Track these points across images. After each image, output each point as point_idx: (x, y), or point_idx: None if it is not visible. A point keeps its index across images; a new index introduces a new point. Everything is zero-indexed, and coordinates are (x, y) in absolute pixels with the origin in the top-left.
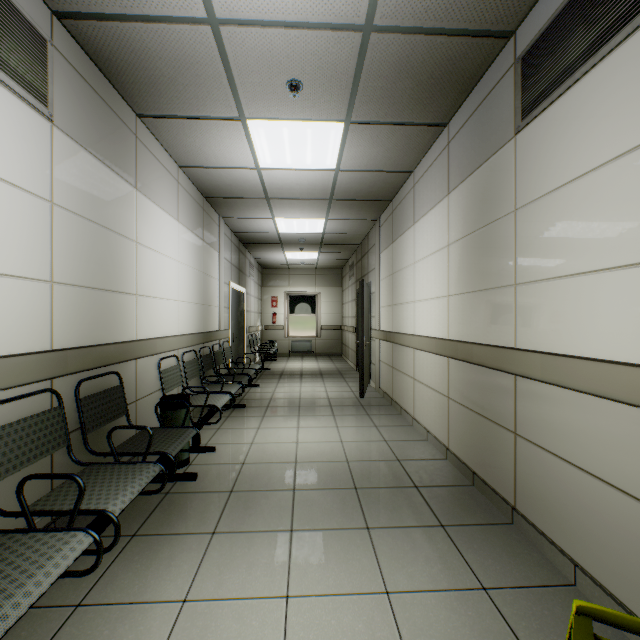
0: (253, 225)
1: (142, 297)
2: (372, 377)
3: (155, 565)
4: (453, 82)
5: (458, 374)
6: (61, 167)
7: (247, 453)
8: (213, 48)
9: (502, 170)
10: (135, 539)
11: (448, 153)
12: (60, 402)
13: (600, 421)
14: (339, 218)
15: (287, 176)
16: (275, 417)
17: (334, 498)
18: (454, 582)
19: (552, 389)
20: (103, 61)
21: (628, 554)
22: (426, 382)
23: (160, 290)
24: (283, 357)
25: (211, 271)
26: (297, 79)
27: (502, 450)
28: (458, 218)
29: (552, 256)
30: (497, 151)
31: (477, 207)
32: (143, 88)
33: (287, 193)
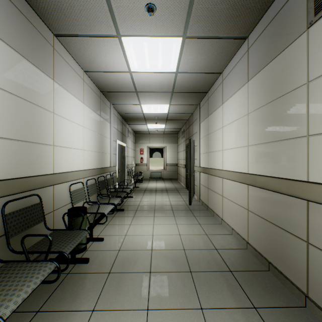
0: (129, 108)
1: (58, 147)
2: (195, 193)
3: None
4: (256, 2)
5: (256, 196)
6: None
7: (122, 242)
8: None
9: (295, 56)
10: (38, 315)
11: (248, 56)
12: None
13: None
14: (177, 104)
15: (147, 77)
16: (140, 217)
17: (177, 280)
18: None
19: None
20: None
21: None
22: (231, 199)
23: (71, 143)
24: (146, 180)
25: (105, 133)
26: (152, 3)
27: (295, 252)
28: (256, 95)
29: None
30: (290, 44)
31: (272, 86)
32: (54, 13)
33: (147, 88)
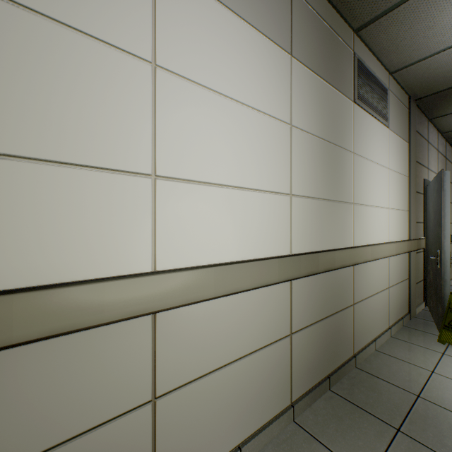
0: None
1: None
2: None
3: None
4: None
5: (308, 292)
6: None
7: None
8: None
9: (347, 115)
10: None
11: None
12: None
13: (377, 269)
14: None
15: None
16: None
17: None
18: (451, 381)
19: (367, 264)
20: None
21: (381, 313)
22: (230, 356)
23: None
24: None
25: None
26: None
27: (347, 325)
28: (308, 106)
29: (367, 193)
30: (344, 95)
31: (329, 120)
32: None
33: None
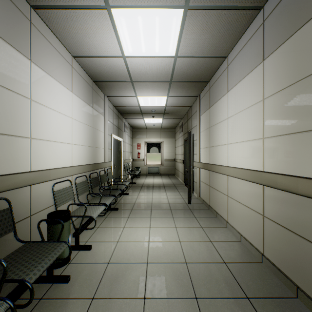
0: (125, 101)
1: (37, 140)
2: (194, 189)
3: None
4: None
5: (275, 199)
6: None
7: (113, 252)
8: None
9: None
10: None
11: (263, 29)
12: None
13: None
14: (175, 95)
15: (143, 63)
16: (135, 218)
17: None
18: None
19: None
20: None
21: None
22: (239, 200)
23: (55, 136)
24: (143, 176)
25: (99, 127)
26: None
27: None
28: (275, 76)
29: None
30: None
31: (301, 59)
32: None
33: (143, 77)
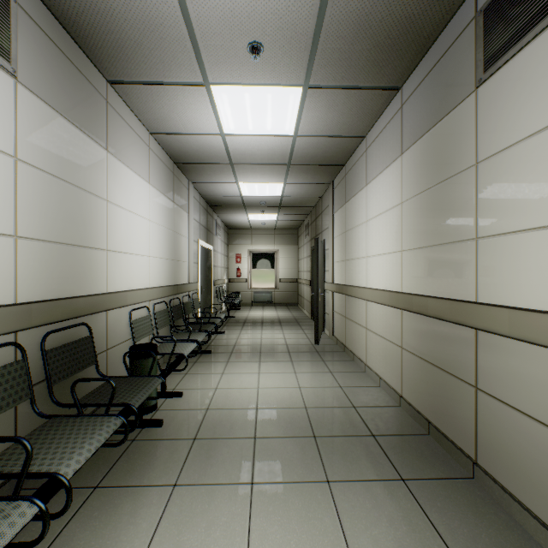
0: (219, 189)
1: (113, 252)
2: (326, 325)
3: (113, 522)
4: (409, 42)
5: (412, 326)
6: (26, 124)
7: (211, 398)
8: (176, 8)
9: (461, 125)
10: (97, 491)
11: (401, 115)
12: (23, 355)
13: None
14: (296, 182)
15: (249, 142)
16: (238, 363)
17: (294, 447)
18: None
19: (521, 345)
20: (71, 24)
21: None
22: (379, 332)
23: (131, 246)
24: (246, 306)
25: (181, 230)
26: (258, 41)
27: (461, 403)
28: (412, 176)
29: (521, 208)
30: (455, 107)
31: (433, 164)
32: (111, 53)
33: (249, 158)
